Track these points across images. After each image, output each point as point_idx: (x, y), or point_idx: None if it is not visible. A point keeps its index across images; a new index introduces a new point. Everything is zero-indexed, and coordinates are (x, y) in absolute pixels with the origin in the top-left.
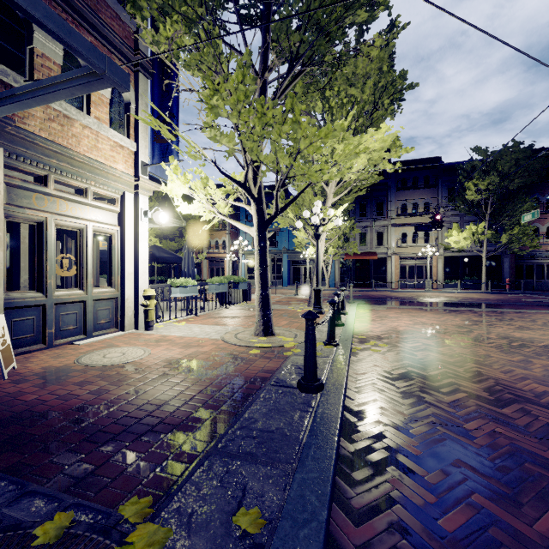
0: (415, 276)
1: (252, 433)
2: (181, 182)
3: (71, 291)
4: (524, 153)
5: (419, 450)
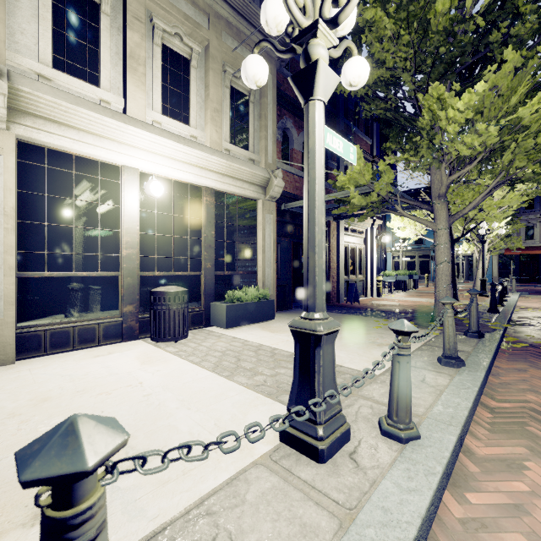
0: None
1: None
2: (400, 221)
3: (352, 276)
4: None
5: None
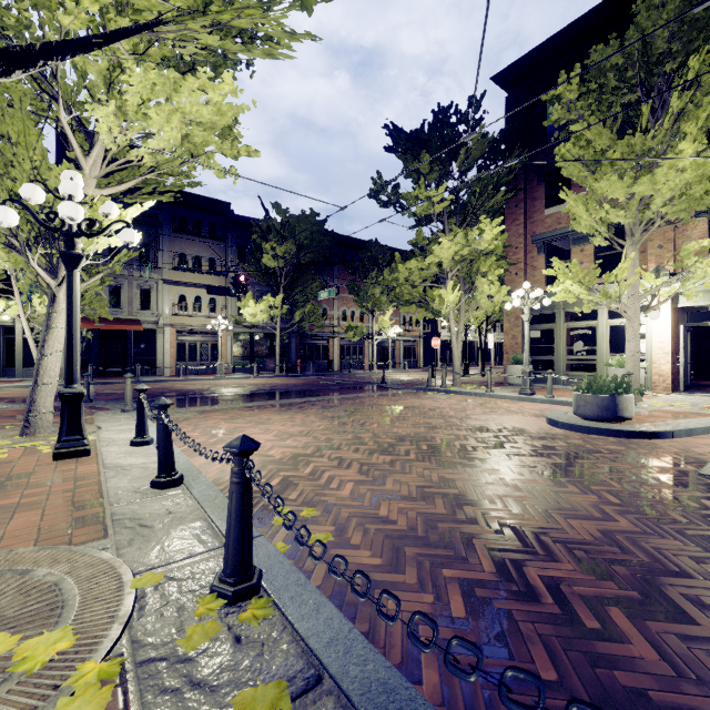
0: (199, 358)
1: None
2: None
3: None
4: (319, 226)
5: None
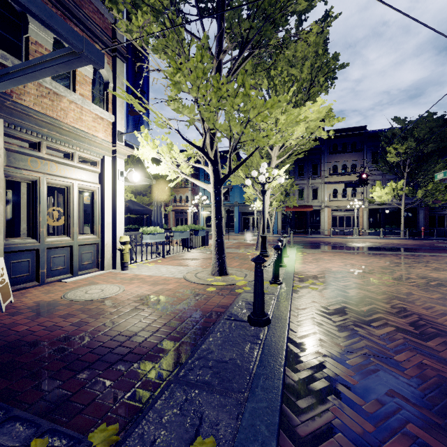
0: (344, 225)
1: (209, 363)
2: (150, 147)
3: (60, 237)
4: (437, 122)
5: (356, 380)
